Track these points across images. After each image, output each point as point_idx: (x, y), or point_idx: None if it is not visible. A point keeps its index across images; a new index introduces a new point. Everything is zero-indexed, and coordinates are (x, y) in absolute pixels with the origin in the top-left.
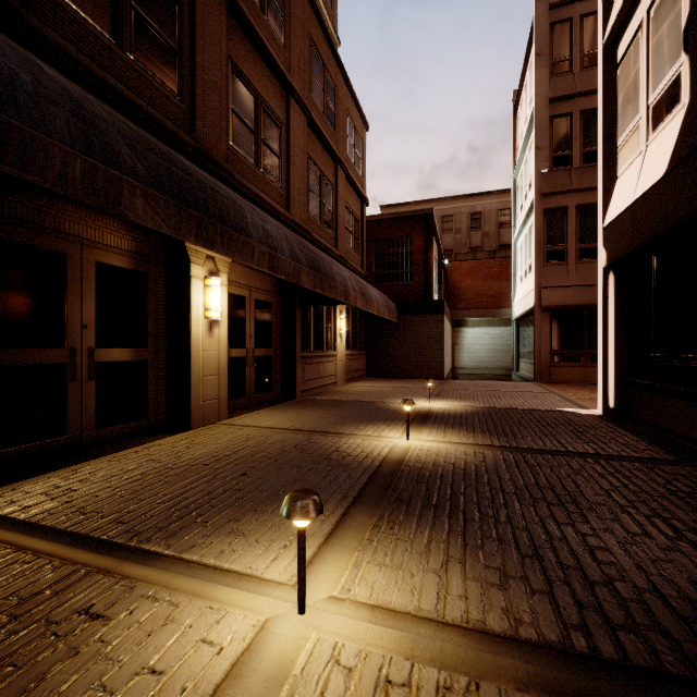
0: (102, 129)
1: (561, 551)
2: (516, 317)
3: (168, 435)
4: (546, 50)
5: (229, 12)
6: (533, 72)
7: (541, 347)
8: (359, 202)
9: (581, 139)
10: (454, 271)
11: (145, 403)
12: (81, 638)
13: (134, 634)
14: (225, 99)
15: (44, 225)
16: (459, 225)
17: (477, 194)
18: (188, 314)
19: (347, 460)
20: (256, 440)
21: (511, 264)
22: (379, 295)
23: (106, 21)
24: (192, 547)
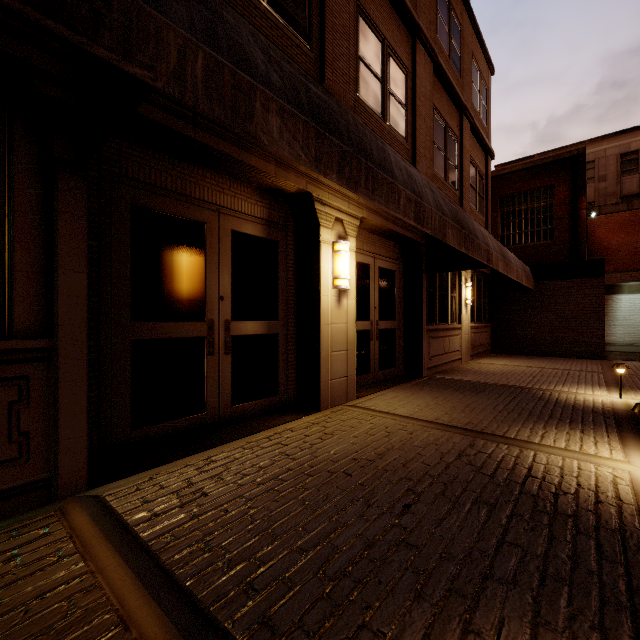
0: (231, 23)
1: None
2: None
3: (298, 415)
4: None
5: None
6: None
7: None
8: (483, 155)
9: None
10: (598, 227)
11: (276, 379)
12: None
13: None
14: (353, 44)
15: (185, 194)
16: (603, 172)
17: (632, 129)
18: (318, 283)
19: (566, 502)
20: (399, 437)
21: None
22: (515, 257)
23: None
24: None
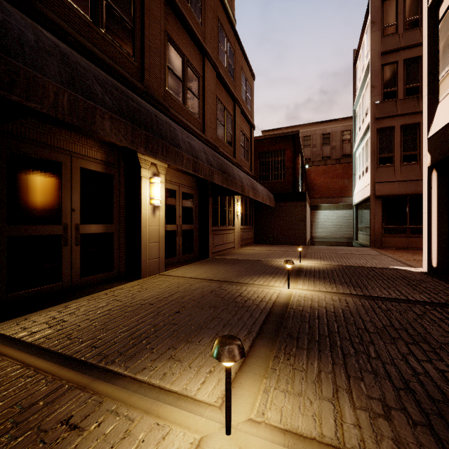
0: (82, 73)
1: (428, 386)
2: (356, 203)
3: (126, 282)
4: (378, 19)
5: (165, 1)
6: (368, 35)
7: (375, 224)
8: (249, 127)
9: (404, 79)
10: (311, 173)
11: (112, 260)
12: (61, 447)
13: (101, 445)
14: (163, 59)
15: (47, 143)
16: (314, 142)
17: (327, 121)
18: (140, 201)
19: (248, 303)
20: (184, 287)
21: (351, 167)
22: (263, 189)
23: (86, 7)
24: (143, 369)
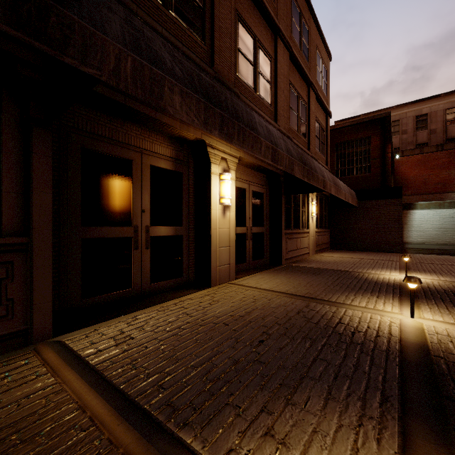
0: (149, 37)
1: None
2: None
3: (196, 290)
4: None
5: None
6: None
7: None
8: (324, 115)
9: None
10: (401, 165)
11: (181, 266)
12: None
13: None
14: (234, 41)
15: (118, 140)
16: (404, 128)
17: (423, 99)
18: (209, 201)
19: (358, 336)
20: (261, 302)
21: None
22: (344, 185)
23: None
24: (228, 451)
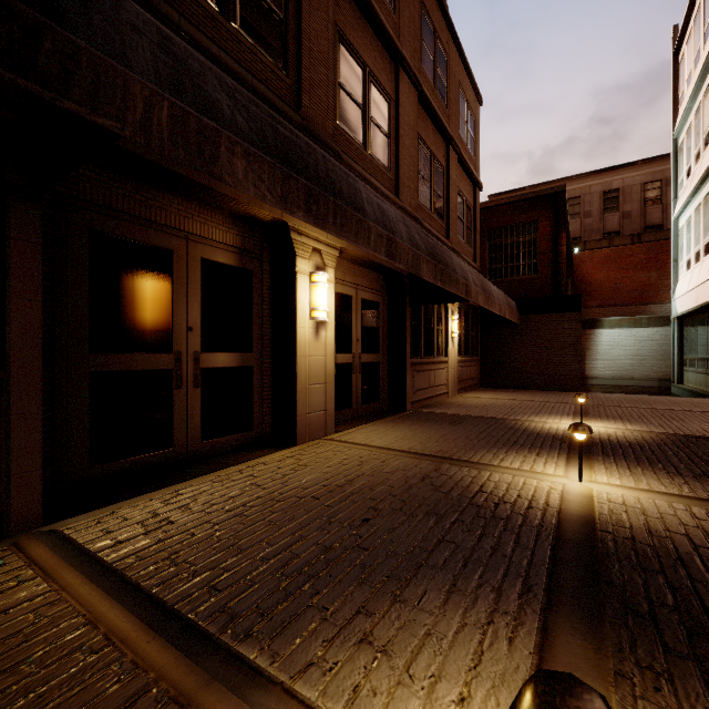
0: (197, 70)
1: None
2: (680, 314)
3: (273, 450)
4: None
5: None
6: None
7: None
8: (472, 187)
9: None
10: (583, 262)
11: (250, 413)
12: None
13: None
14: (332, 71)
15: (150, 219)
16: (588, 208)
17: (613, 167)
18: (294, 314)
19: (503, 509)
20: (371, 465)
21: (663, 248)
22: (499, 291)
23: None
24: (307, 665)
